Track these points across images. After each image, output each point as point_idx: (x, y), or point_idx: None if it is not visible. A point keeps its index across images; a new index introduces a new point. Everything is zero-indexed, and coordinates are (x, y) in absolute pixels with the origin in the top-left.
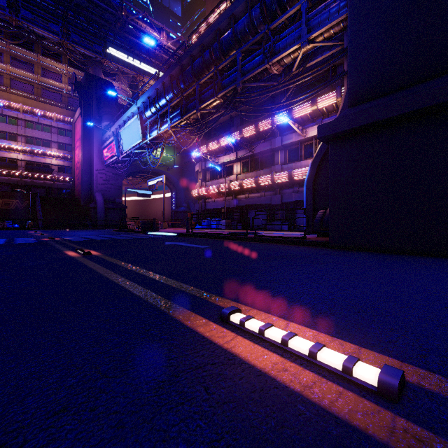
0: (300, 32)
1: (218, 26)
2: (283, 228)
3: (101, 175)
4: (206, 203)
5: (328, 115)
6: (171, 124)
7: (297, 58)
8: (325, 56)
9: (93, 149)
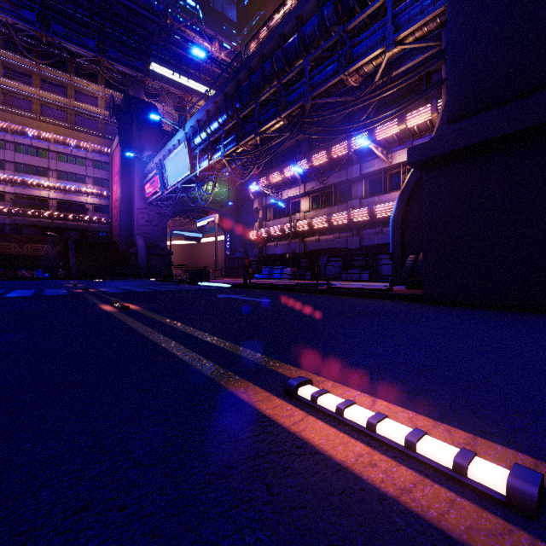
0: (385, 32)
1: (282, 31)
2: (363, 278)
3: (142, 215)
4: (267, 247)
5: (420, 135)
6: (225, 152)
7: (380, 65)
8: (416, 61)
9: (133, 184)
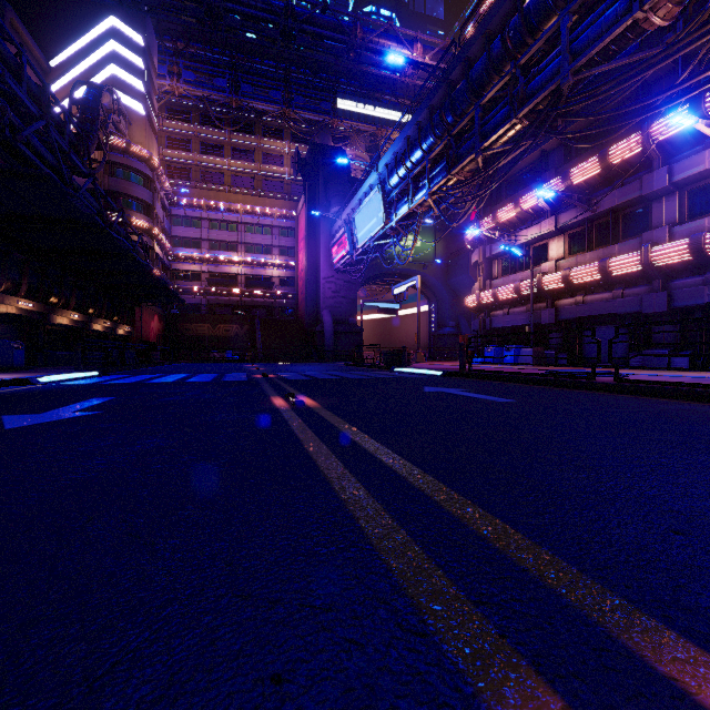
0: None
1: None
2: (676, 364)
3: (329, 285)
4: (493, 317)
5: None
6: (431, 188)
7: None
8: None
9: (319, 249)
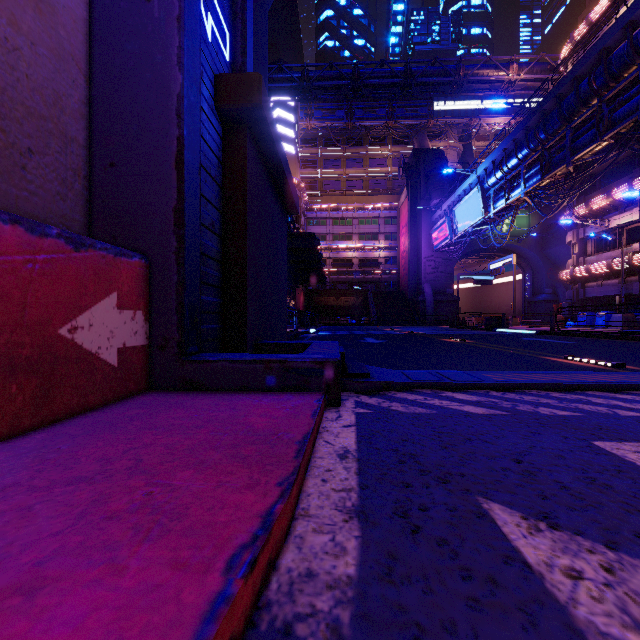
0: None
1: (603, 46)
2: None
3: (429, 263)
4: (586, 288)
5: None
6: (526, 189)
7: None
8: None
9: (421, 234)
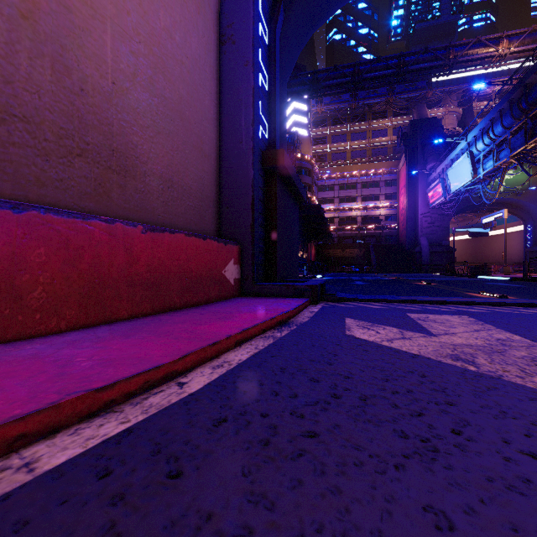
0: None
1: None
2: None
3: (425, 218)
4: None
5: None
6: (511, 153)
7: None
8: None
9: (417, 194)
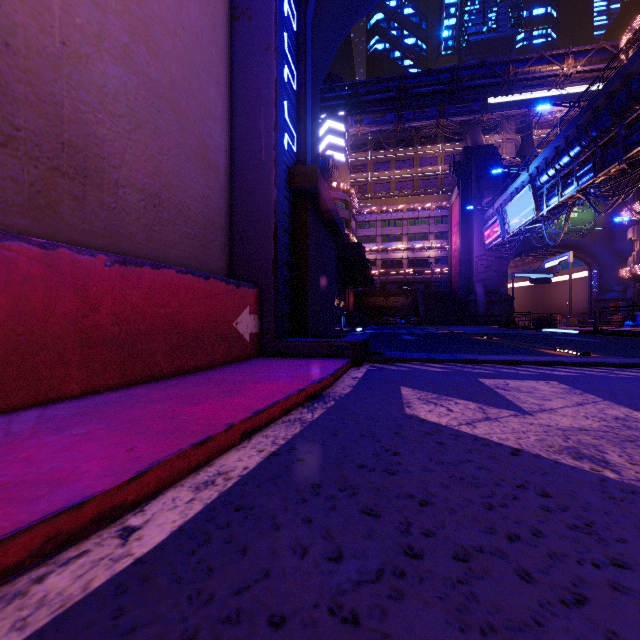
0: None
1: None
2: None
3: (481, 262)
4: None
5: None
6: (578, 187)
7: None
8: None
9: (472, 233)
